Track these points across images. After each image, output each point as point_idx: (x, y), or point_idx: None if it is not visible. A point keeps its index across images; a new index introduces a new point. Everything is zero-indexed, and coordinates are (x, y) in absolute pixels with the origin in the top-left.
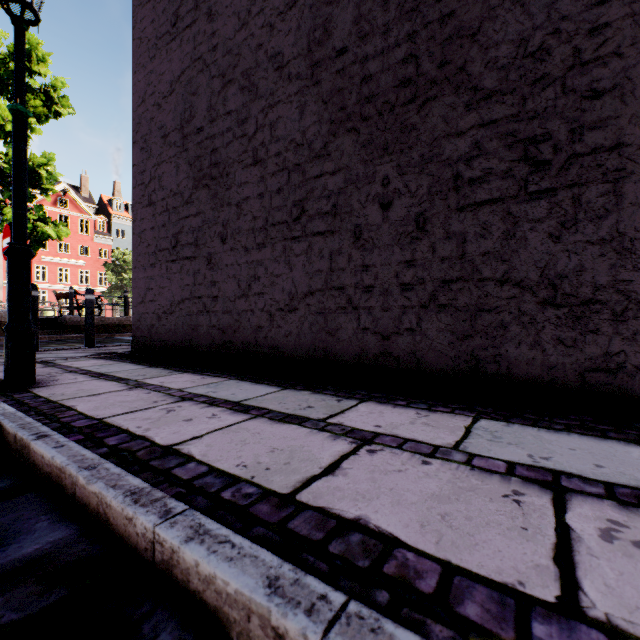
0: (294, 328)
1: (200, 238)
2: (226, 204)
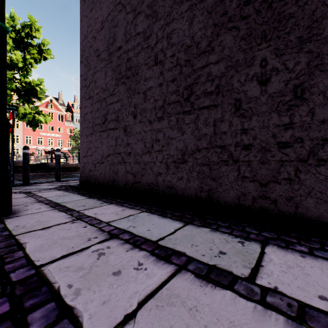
0: (185, 175)
1: (119, 116)
2: (136, 93)
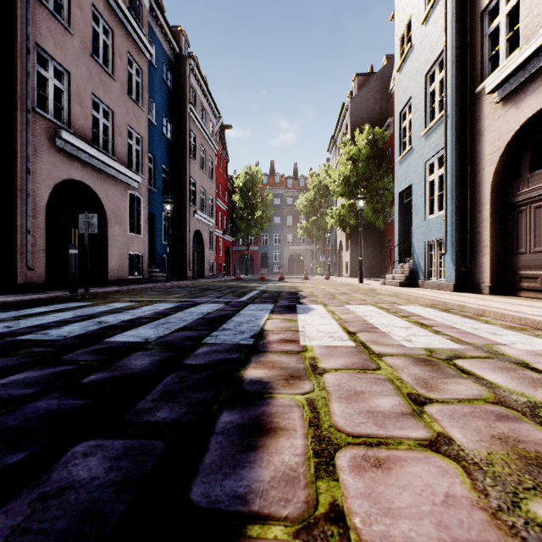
0: None
1: None
2: None
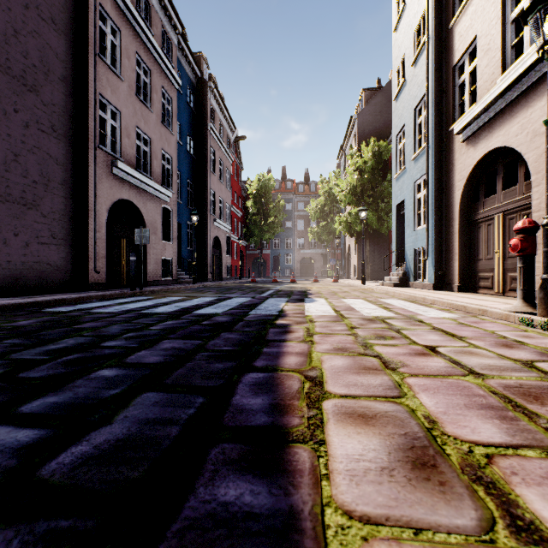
0: None
1: None
2: None
